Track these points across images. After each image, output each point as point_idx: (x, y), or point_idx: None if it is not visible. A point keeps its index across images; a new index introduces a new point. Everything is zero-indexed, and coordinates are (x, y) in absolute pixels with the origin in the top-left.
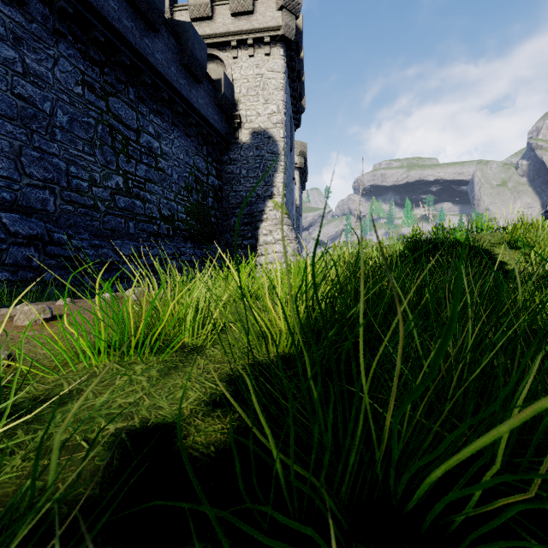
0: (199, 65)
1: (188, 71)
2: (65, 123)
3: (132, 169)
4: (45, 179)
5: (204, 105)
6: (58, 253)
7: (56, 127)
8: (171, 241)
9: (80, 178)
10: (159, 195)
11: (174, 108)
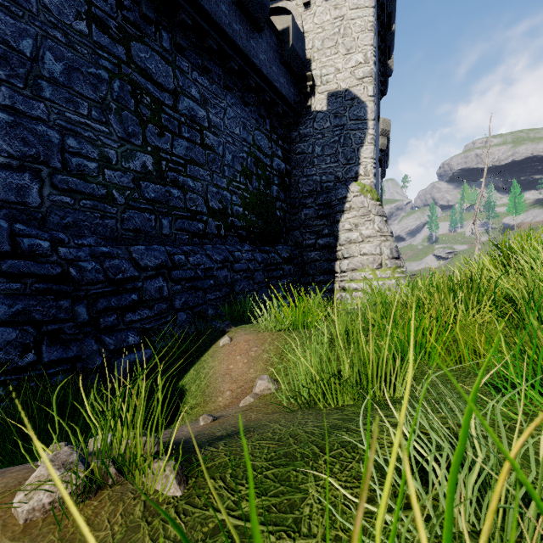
0: (259, 3)
1: (245, 13)
2: (59, 74)
3: (166, 145)
4: (24, 156)
5: (266, 62)
6: (26, 271)
7: (42, 77)
8: (223, 243)
9: (85, 156)
10: (206, 182)
11: (226, 65)
